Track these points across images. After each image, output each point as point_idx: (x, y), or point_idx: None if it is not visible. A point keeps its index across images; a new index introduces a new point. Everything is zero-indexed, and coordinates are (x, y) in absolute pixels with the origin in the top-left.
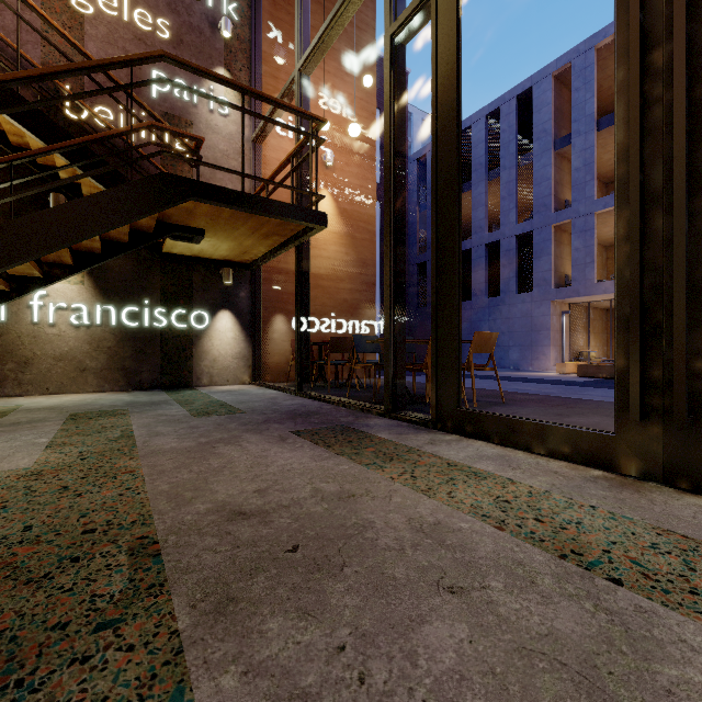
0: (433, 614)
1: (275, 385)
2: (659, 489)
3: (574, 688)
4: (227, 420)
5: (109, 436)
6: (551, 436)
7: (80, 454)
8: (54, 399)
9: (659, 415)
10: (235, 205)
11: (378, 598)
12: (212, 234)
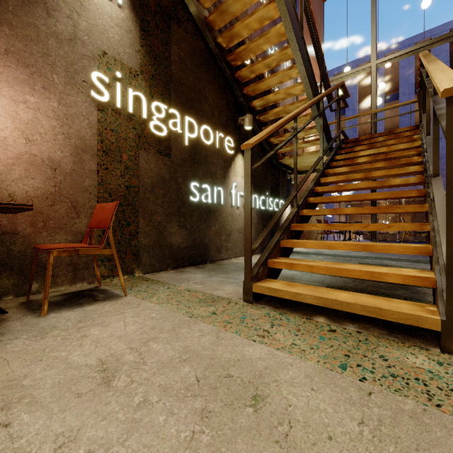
0: None
1: None
2: None
3: None
4: None
5: None
6: None
7: None
8: None
9: None
10: None
11: None
12: None
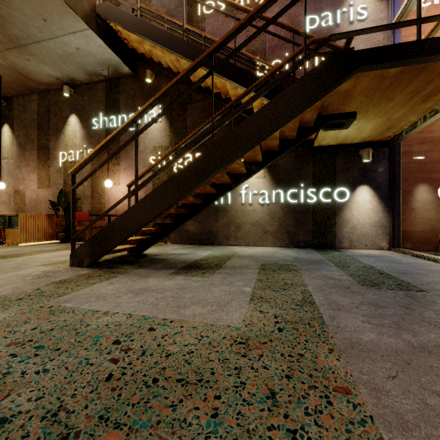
0: None
1: (426, 255)
2: None
3: None
4: (411, 301)
5: (292, 296)
6: None
7: (275, 320)
8: (251, 250)
9: None
10: (408, 58)
11: None
12: (361, 115)
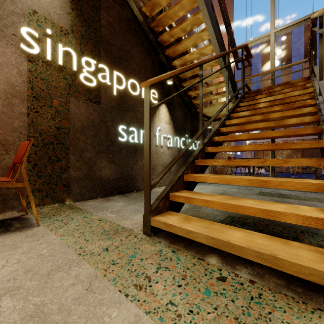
0: None
1: None
2: None
3: None
4: None
5: None
6: None
7: None
8: None
9: None
10: None
11: None
12: None
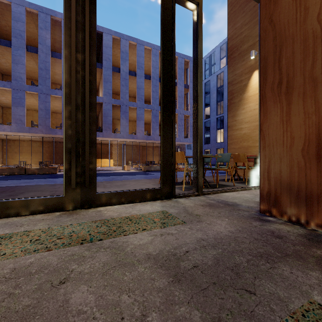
0: (68, 295)
1: None
2: (81, 211)
3: (122, 268)
4: None
5: None
6: (33, 204)
7: None
8: None
9: (79, 184)
10: None
11: (33, 319)
12: None
